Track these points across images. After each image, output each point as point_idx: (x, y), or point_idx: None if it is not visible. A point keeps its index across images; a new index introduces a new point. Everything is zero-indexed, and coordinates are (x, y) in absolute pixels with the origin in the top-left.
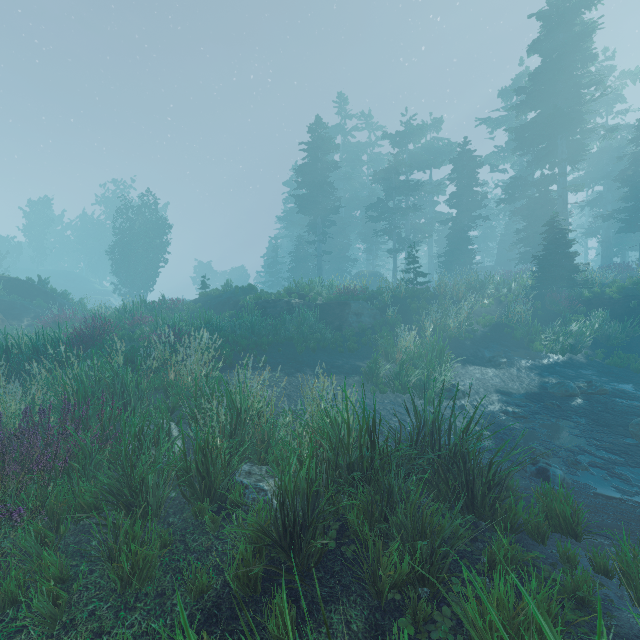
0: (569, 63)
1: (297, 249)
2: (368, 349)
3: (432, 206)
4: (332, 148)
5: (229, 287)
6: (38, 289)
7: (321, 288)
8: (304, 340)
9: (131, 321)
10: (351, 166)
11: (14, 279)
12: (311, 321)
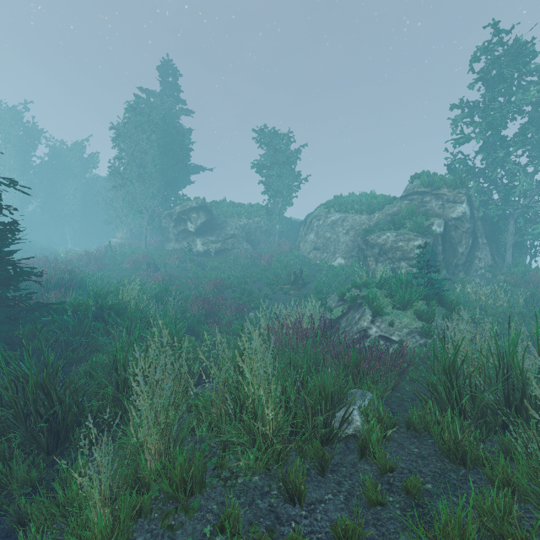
0: None
1: None
2: None
3: None
4: None
5: None
6: None
7: None
8: None
9: None
10: None
11: None
12: None
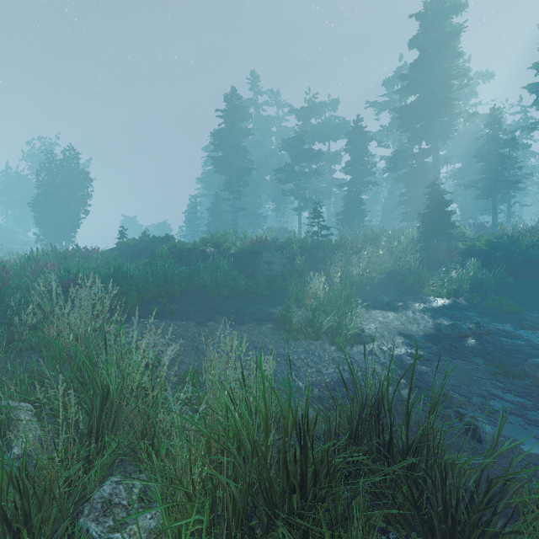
0: (441, 58)
1: (214, 206)
2: (279, 295)
3: (330, 173)
4: (246, 117)
5: (146, 237)
6: None
7: (235, 239)
8: (218, 287)
9: (33, 269)
10: (262, 135)
11: None
12: (225, 269)
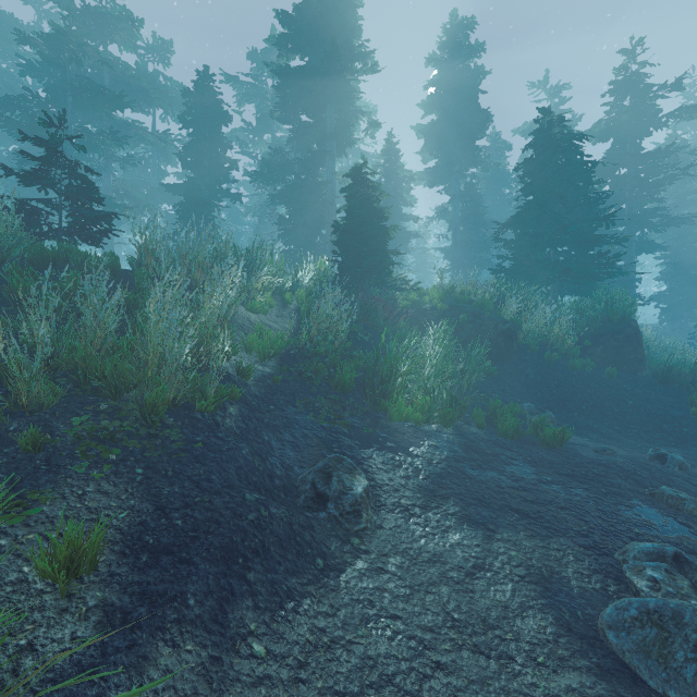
0: None
1: None
2: None
3: (157, 176)
4: None
5: None
6: None
7: None
8: None
9: None
10: None
11: None
12: None
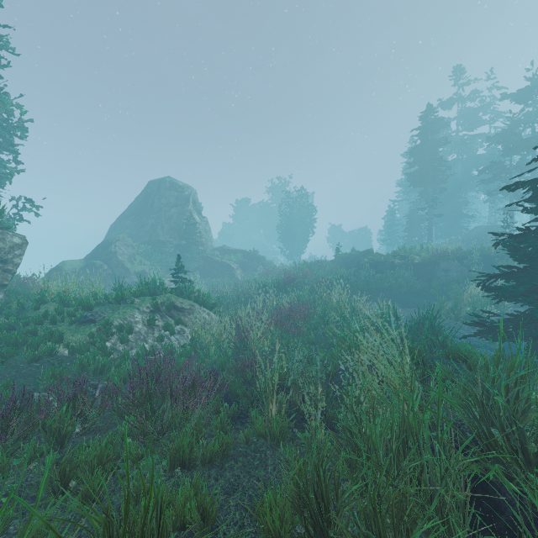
0: None
1: (410, 214)
2: (448, 295)
3: None
4: (442, 127)
5: (354, 251)
6: (253, 256)
7: (421, 250)
8: (400, 287)
9: (302, 274)
10: (468, 130)
11: (244, 251)
12: (406, 275)
